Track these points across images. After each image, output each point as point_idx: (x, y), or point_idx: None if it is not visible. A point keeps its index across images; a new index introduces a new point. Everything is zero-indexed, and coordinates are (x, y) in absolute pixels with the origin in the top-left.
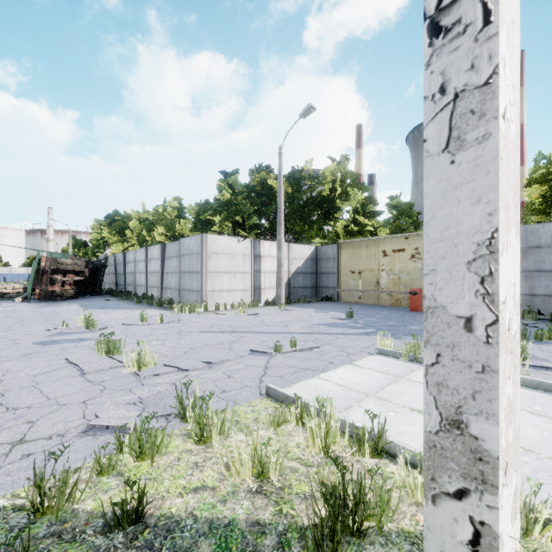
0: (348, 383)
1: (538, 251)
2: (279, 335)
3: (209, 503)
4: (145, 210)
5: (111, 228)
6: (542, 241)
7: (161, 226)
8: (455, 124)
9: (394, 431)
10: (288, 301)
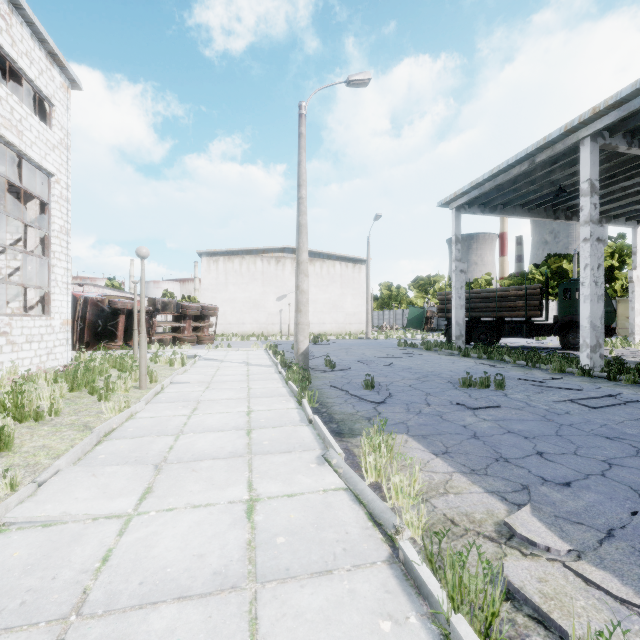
0: None
1: None
2: None
3: None
4: (438, 274)
5: (421, 289)
6: None
7: None
8: (631, 309)
9: None
10: None
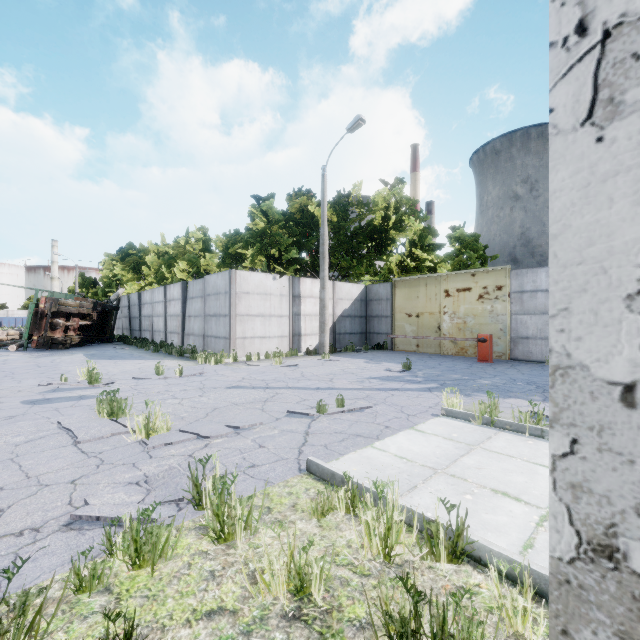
0: (409, 454)
1: None
2: (323, 391)
3: (227, 636)
4: (165, 242)
5: (125, 264)
6: None
7: (183, 261)
8: (605, 79)
9: (474, 522)
10: (333, 350)
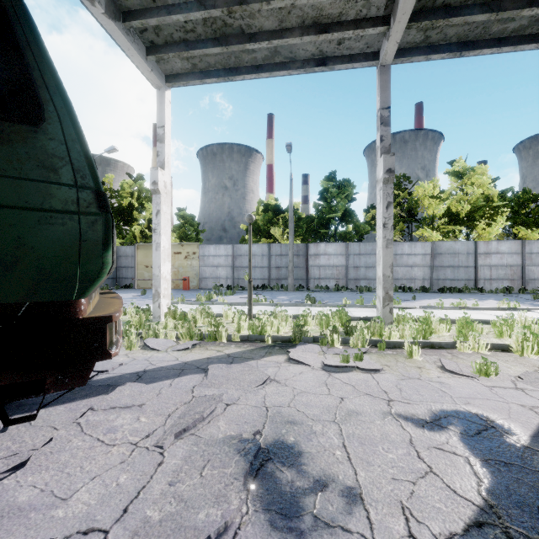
0: None
1: (241, 257)
2: None
3: None
4: None
5: None
6: (242, 252)
7: None
8: (157, 247)
9: None
10: None
